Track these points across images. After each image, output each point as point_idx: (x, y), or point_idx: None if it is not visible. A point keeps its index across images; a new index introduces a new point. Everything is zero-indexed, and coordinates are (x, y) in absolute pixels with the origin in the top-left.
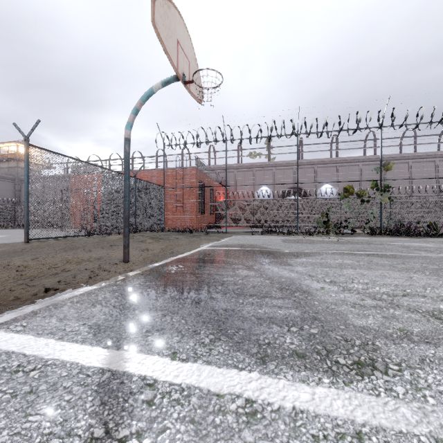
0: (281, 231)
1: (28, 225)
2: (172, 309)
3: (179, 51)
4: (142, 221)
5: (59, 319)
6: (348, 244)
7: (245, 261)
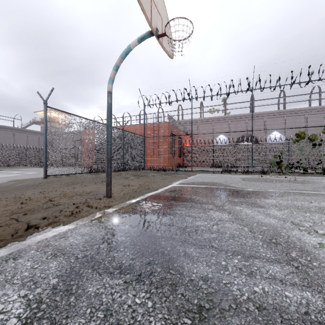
0: (237, 170)
1: (46, 165)
2: (137, 273)
3: (153, 7)
4: (128, 162)
5: (5, 280)
6: (308, 184)
7: (214, 200)
